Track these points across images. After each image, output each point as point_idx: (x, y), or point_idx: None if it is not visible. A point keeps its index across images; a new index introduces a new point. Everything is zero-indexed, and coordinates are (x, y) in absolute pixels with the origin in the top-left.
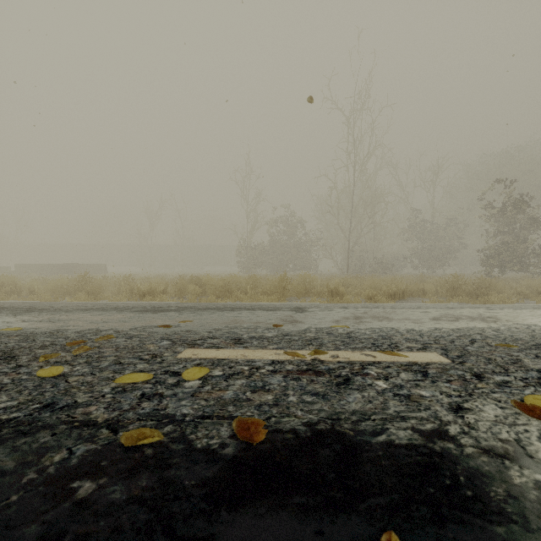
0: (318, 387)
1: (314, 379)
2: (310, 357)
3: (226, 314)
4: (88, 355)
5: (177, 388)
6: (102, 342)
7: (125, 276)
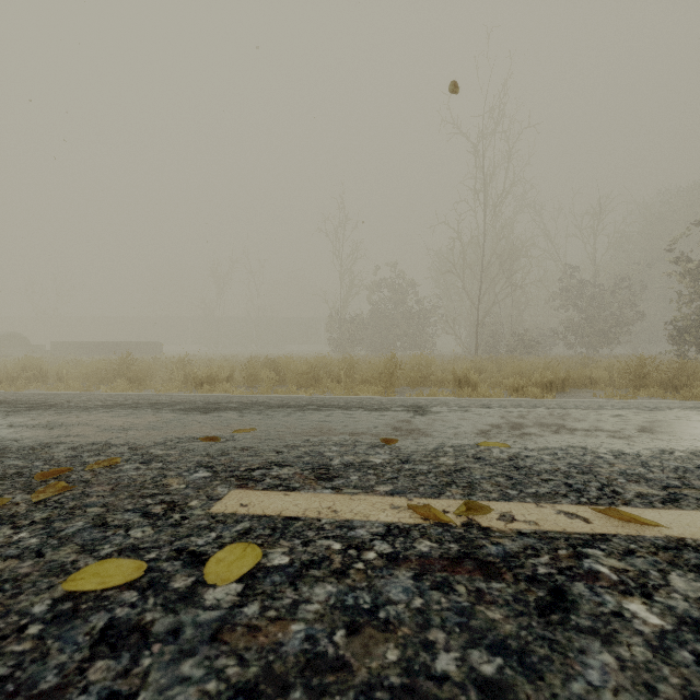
0: (498, 618)
1: (483, 587)
2: (460, 519)
3: (309, 416)
4: (58, 501)
5: (186, 607)
6: (98, 471)
7: (179, 358)
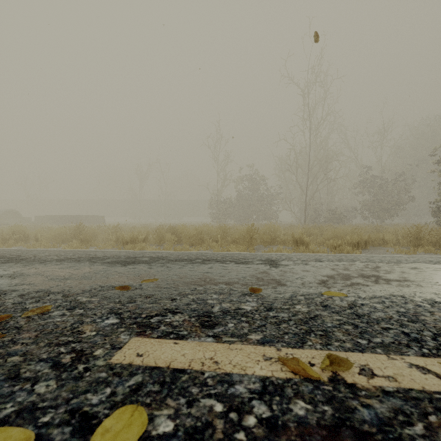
0: None
1: None
2: (326, 374)
3: (196, 268)
4: None
5: None
6: (32, 318)
7: (114, 226)
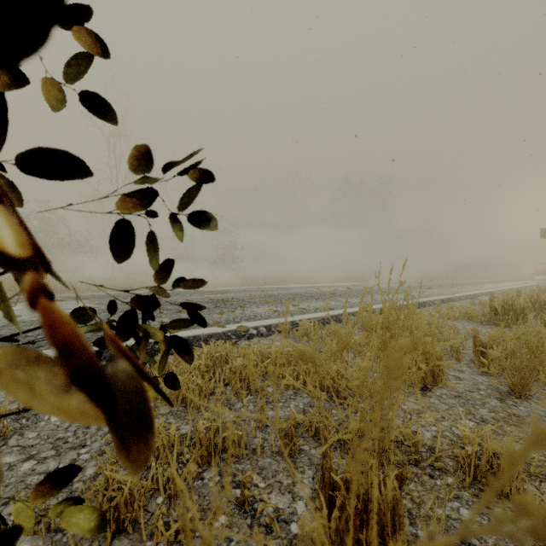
0: None
1: None
2: None
3: None
4: None
5: None
6: None
7: None
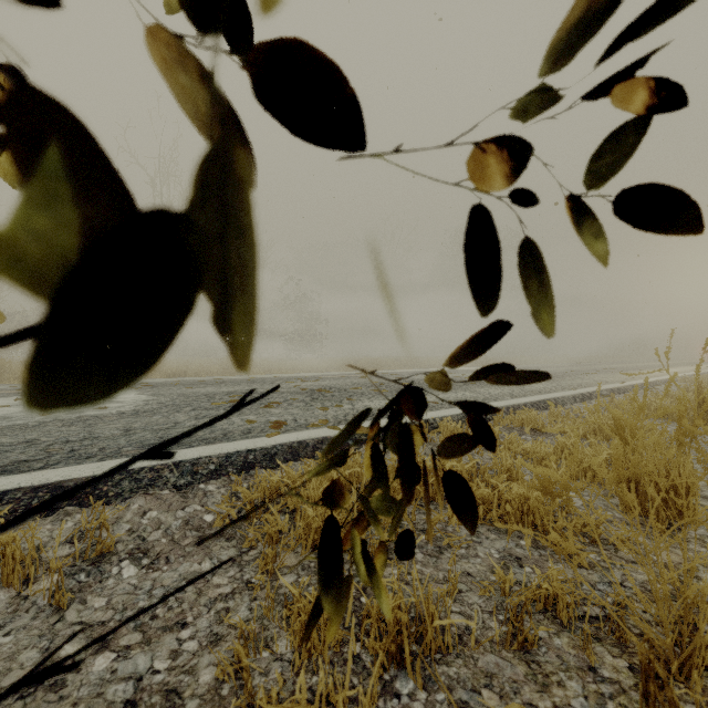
0: None
1: None
2: None
3: None
4: None
5: None
6: None
7: None
